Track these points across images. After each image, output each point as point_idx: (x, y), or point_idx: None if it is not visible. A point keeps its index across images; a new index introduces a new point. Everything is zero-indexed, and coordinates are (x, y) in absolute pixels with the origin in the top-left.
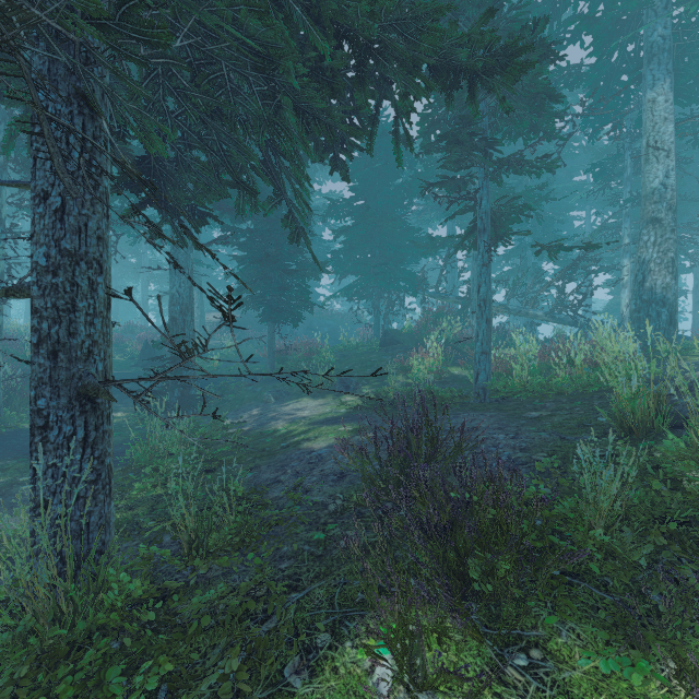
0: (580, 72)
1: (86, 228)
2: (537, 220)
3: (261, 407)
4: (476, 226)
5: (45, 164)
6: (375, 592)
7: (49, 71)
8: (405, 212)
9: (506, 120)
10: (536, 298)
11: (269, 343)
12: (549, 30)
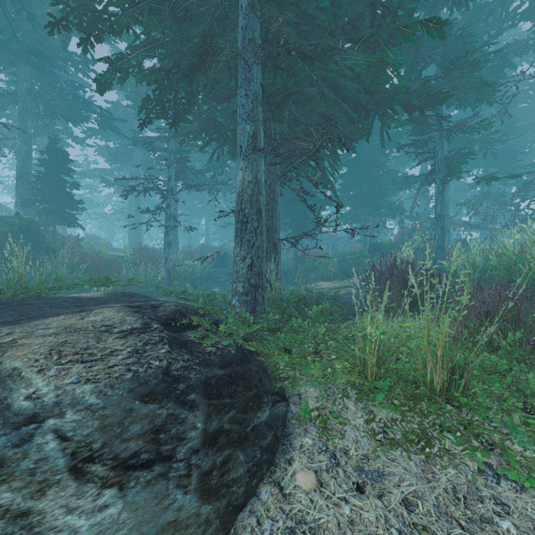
0: (527, 44)
1: (275, 190)
2: (493, 156)
3: (294, 286)
4: (435, 169)
5: (265, 171)
6: (376, 295)
7: (266, 142)
8: (386, 158)
9: (457, 98)
10: (495, 216)
11: (294, 251)
12: (499, 19)
